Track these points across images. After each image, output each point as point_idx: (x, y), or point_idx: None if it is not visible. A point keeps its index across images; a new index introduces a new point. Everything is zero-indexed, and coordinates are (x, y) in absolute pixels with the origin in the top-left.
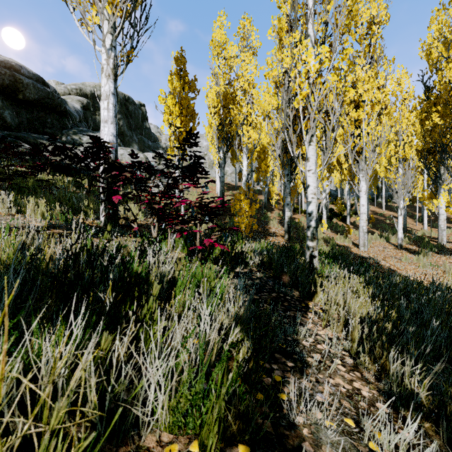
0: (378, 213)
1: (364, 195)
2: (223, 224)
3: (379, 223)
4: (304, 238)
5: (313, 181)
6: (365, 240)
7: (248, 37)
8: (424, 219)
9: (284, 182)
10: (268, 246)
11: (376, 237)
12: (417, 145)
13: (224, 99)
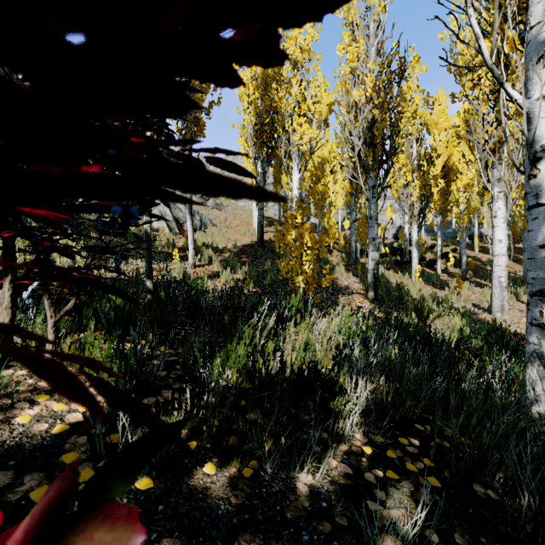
0: (470, 257)
1: (501, 223)
2: (261, 272)
3: (478, 270)
4: (399, 297)
5: None
6: (504, 301)
7: None
8: None
9: (369, 199)
10: (367, 331)
11: None
12: None
13: (263, 82)
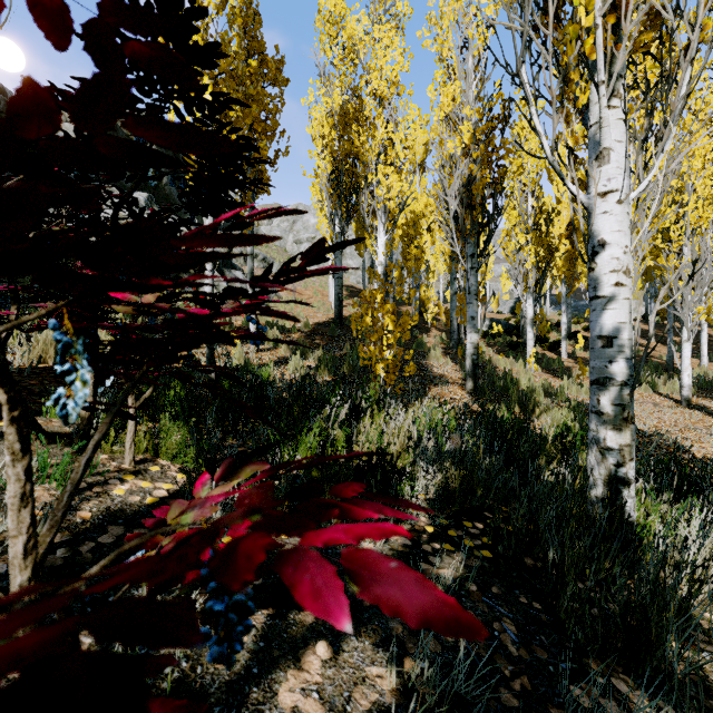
0: None
1: None
2: (338, 358)
3: None
4: (504, 388)
5: (619, 230)
6: None
7: None
8: (701, 347)
9: (466, 271)
10: (448, 424)
11: None
12: None
13: (341, 120)
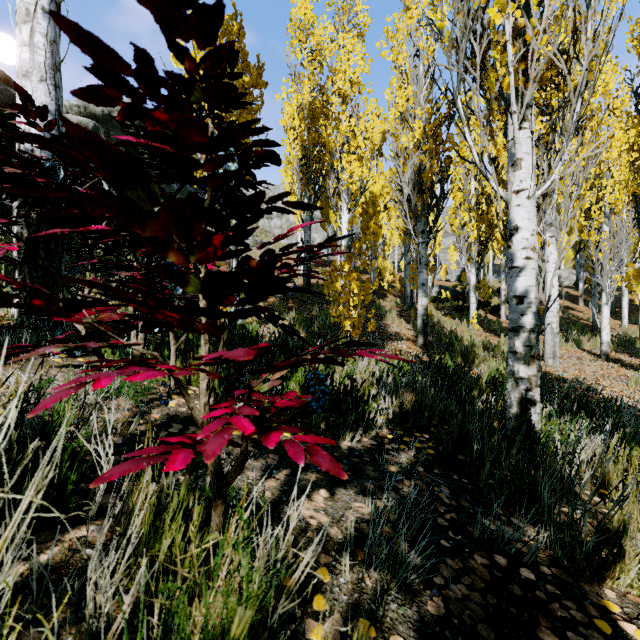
0: (541, 302)
1: (553, 268)
2: (309, 318)
3: None
4: (449, 343)
5: (528, 218)
6: (556, 347)
7: (351, 7)
8: (622, 310)
9: (418, 245)
10: (403, 367)
11: (560, 340)
12: (635, 187)
13: (310, 114)
